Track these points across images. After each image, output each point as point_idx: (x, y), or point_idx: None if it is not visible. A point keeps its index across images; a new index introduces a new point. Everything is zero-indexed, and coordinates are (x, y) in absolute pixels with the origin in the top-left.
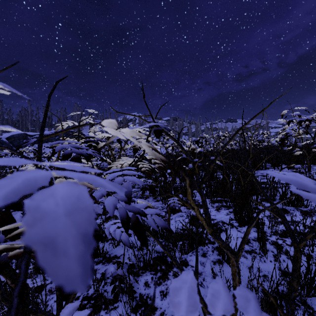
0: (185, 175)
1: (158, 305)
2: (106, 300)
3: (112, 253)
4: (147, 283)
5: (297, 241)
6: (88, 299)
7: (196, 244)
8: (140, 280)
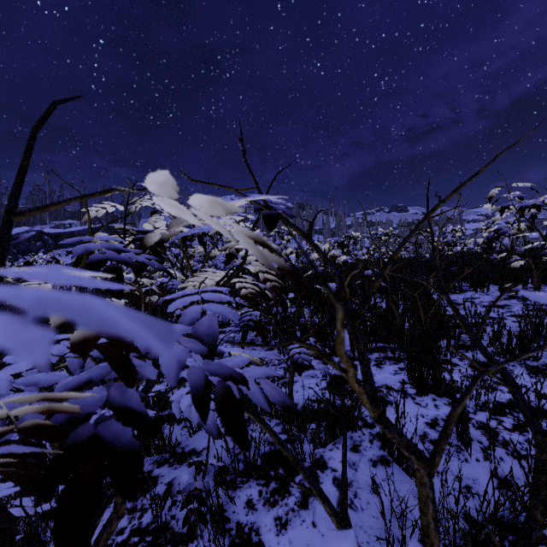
0: (336, 297)
1: (271, 546)
2: (175, 535)
3: (188, 444)
4: (251, 503)
5: (542, 430)
6: (141, 534)
7: (344, 433)
8: (238, 496)
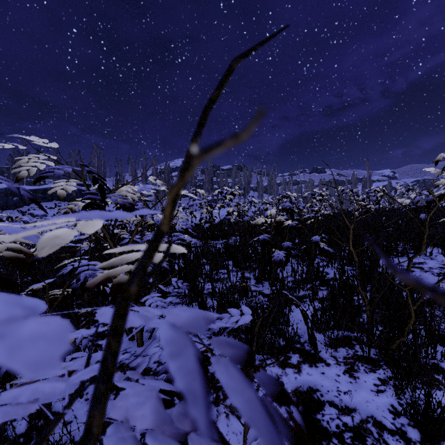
0: None
1: None
2: None
3: None
4: None
5: None
6: None
7: None
8: None
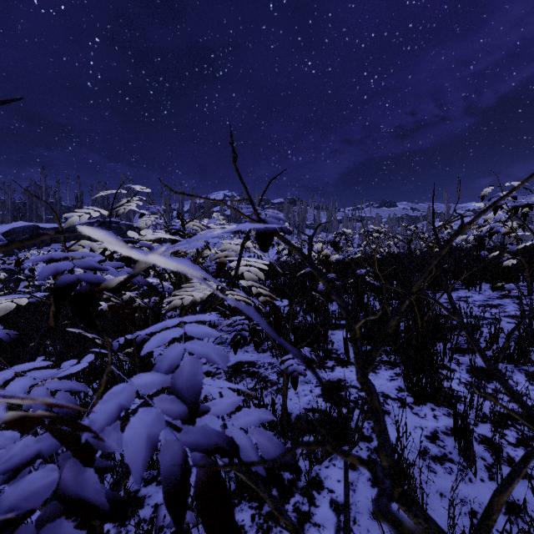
0: None
1: None
2: None
3: None
4: (243, 529)
5: None
6: None
7: (345, 470)
8: None
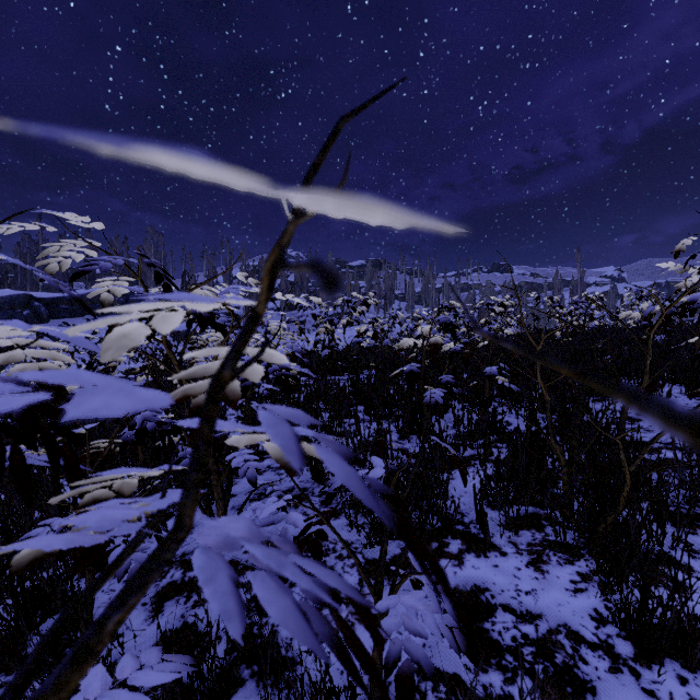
0: None
1: None
2: None
3: None
4: None
5: None
6: None
7: None
8: None
